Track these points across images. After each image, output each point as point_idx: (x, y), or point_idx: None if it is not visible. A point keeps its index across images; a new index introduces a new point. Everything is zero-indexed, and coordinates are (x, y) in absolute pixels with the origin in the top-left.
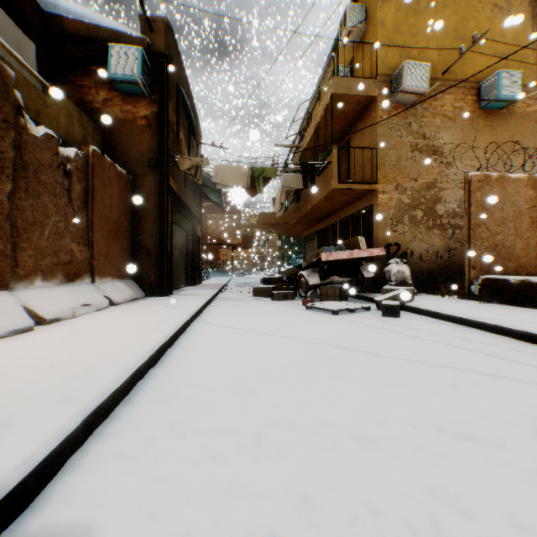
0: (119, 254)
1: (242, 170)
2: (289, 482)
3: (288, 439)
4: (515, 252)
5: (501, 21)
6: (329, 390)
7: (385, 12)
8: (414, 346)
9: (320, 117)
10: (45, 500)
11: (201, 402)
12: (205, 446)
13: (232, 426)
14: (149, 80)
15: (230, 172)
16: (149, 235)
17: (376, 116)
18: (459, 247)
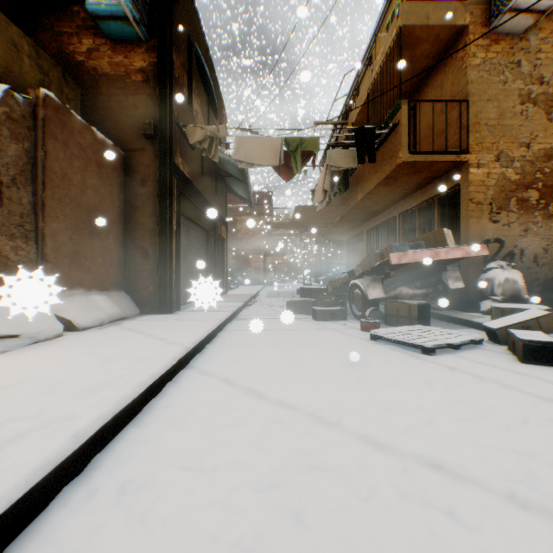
0: (100, 256)
1: (273, 142)
2: None
3: None
4: None
5: None
6: None
7: None
8: None
9: (379, 70)
10: None
11: None
12: None
13: None
14: (146, 19)
15: (256, 145)
16: (147, 230)
17: (465, 55)
18: None
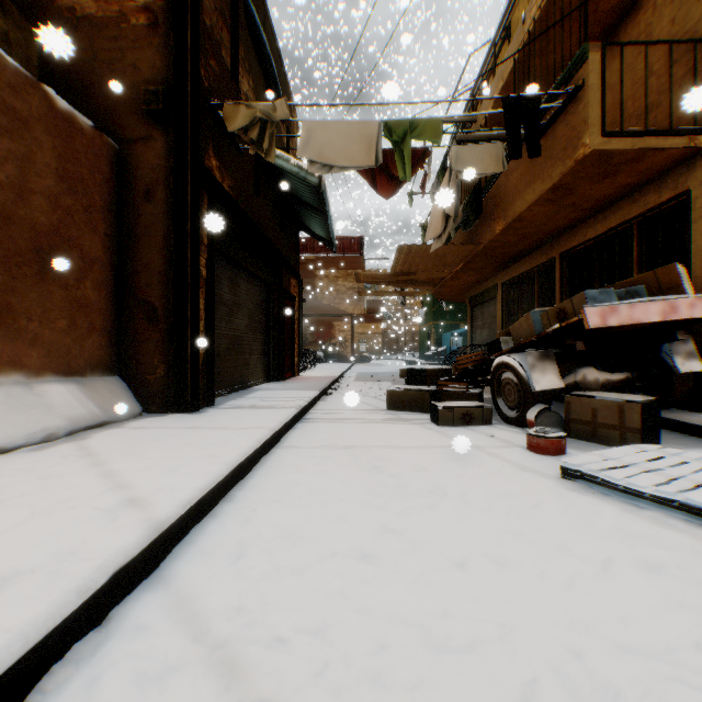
0: (64, 315)
1: (365, 130)
2: None
3: None
4: None
5: None
6: None
7: None
8: None
9: (537, 15)
10: None
11: None
12: None
13: None
14: None
15: (337, 135)
16: (155, 274)
17: None
18: None
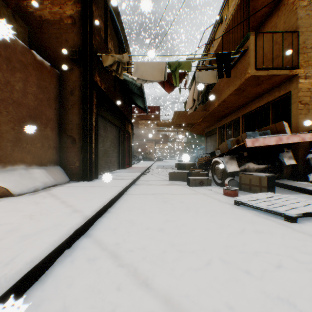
0: (39, 142)
1: (160, 65)
2: None
3: None
4: None
5: None
6: None
7: None
8: None
9: (231, 18)
10: None
11: None
12: None
13: None
14: None
15: (148, 68)
16: (74, 125)
17: (295, 0)
18: None
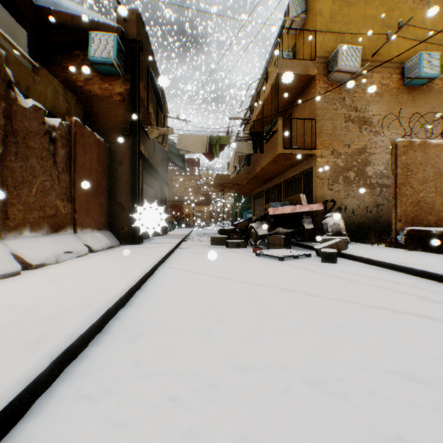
0: (98, 209)
1: (202, 138)
2: (245, 429)
3: (243, 381)
4: (435, 207)
5: (421, 11)
6: (279, 331)
7: (323, 4)
8: (352, 289)
9: (268, 93)
10: None
11: (164, 342)
12: (166, 388)
13: (191, 367)
14: (123, 62)
15: (191, 140)
16: (123, 193)
17: (315, 92)
18: (386, 203)
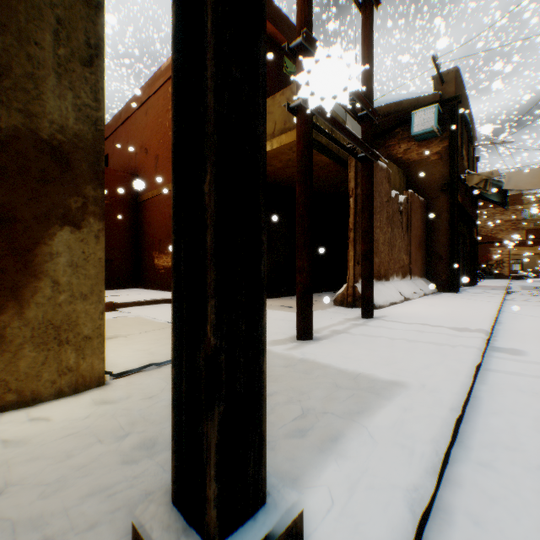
0: (420, 260)
1: None
2: None
3: None
4: None
5: None
6: None
7: None
8: None
9: None
10: (492, 344)
11: None
12: None
13: None
14: (440, 122)
15: (524, 176)
16: (440, 244)
17: None
18: None
